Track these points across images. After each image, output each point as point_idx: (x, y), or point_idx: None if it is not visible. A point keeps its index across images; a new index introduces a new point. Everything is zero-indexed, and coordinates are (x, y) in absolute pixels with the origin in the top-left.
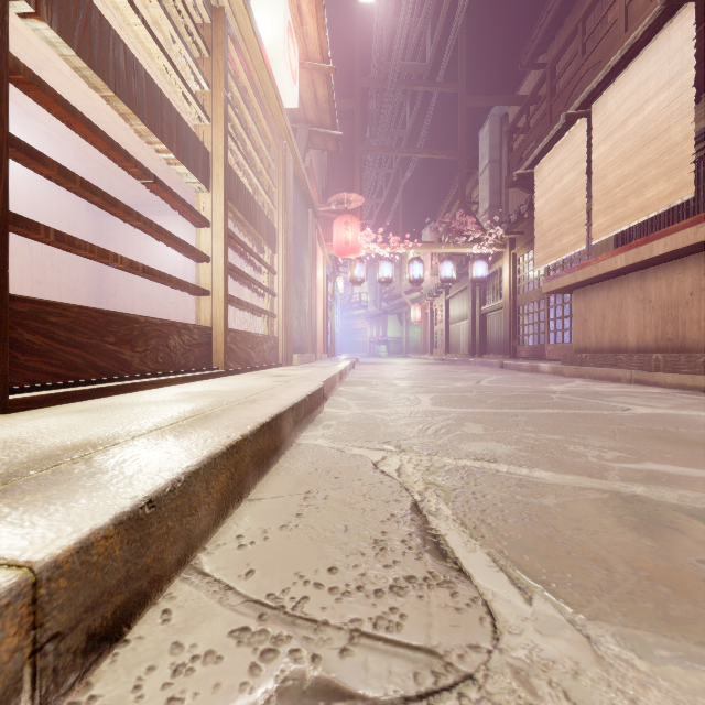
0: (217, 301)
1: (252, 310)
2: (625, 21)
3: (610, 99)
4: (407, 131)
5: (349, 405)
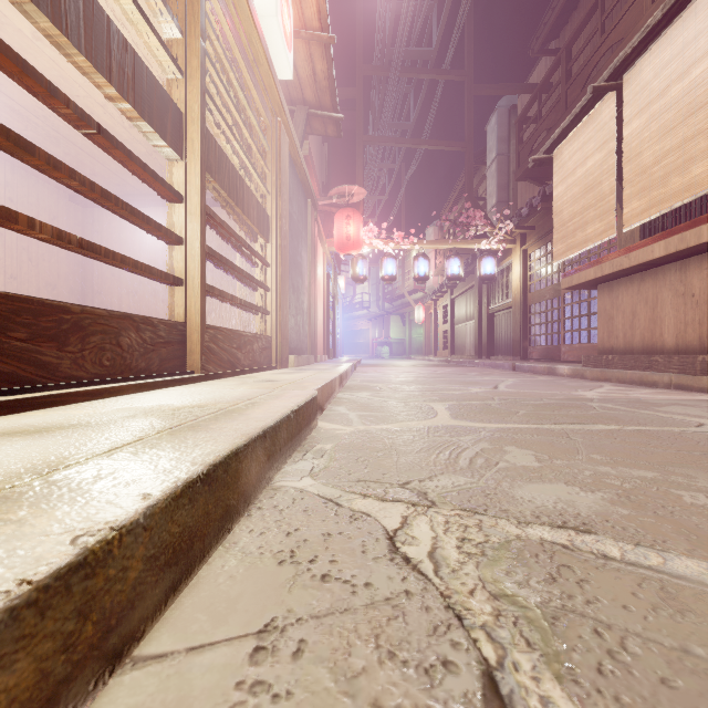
0: (192, 291)
1: (239, 304)
2: None
3: (646, 66)
4: (411, 123)
5: (350, 419)
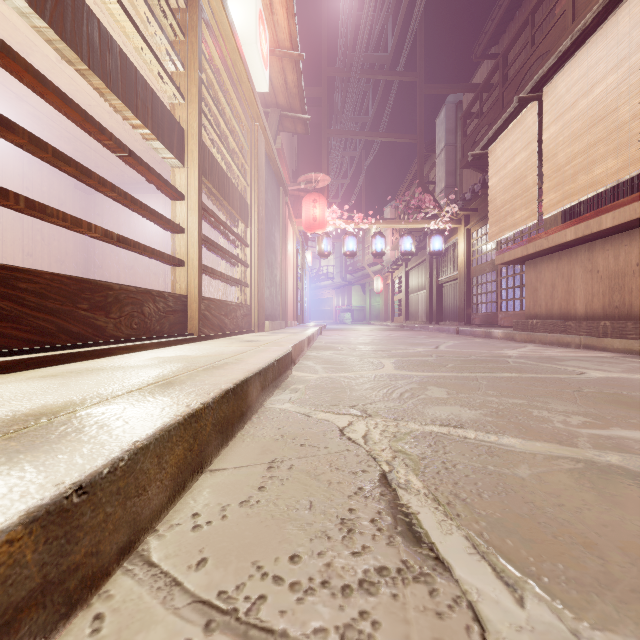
0: (192, 270)
1: (226, 279)
2: (572, 12)
3: (560, 83)
4: (369, 117)
5: (316, 369)
